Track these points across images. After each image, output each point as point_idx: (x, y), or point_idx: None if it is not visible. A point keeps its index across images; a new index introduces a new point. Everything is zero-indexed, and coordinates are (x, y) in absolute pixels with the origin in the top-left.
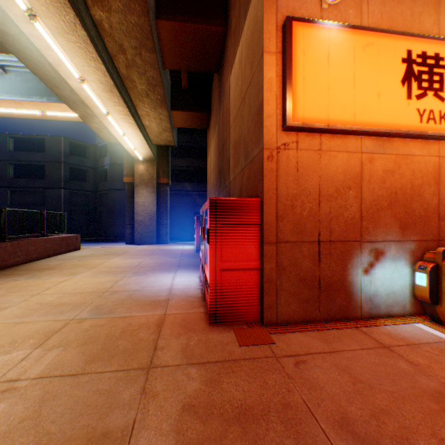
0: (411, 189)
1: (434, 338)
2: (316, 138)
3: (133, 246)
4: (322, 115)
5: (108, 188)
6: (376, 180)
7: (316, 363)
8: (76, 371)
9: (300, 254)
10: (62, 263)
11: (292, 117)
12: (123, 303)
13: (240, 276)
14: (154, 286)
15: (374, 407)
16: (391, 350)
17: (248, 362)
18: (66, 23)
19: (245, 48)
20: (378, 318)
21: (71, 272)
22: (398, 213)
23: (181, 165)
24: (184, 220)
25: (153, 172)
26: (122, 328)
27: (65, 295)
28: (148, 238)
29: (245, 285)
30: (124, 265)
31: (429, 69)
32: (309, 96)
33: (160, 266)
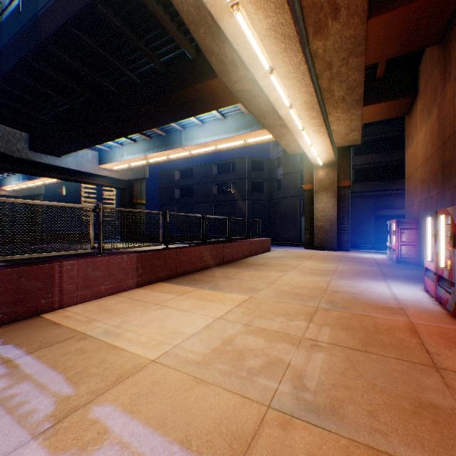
0: None
1: None
2: None
3: (312, 251)
4: None
5: (281, 196)
6: None
7: None
8: (358, 348)
9: None
10: (266, 261)
11: None
12: (351, 302)
13: None
14: (370, 292)
15: None
16: None
17: None
18: (292, 66)
19: None
20: None
21: (280, 269)
22: None
23: (356, 164)
24: (361, 226)
25: (332, 176)
26: (371, 324)
27: (292, 287)
28: (327, 244)
29: None
30: (321, 268)
31: None
32: None
33: (361, 273)
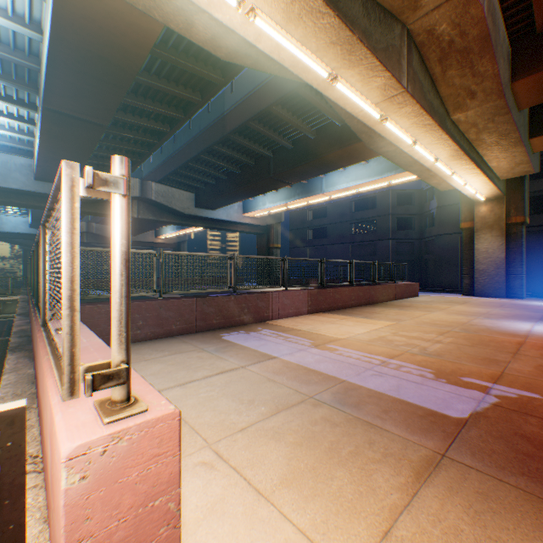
0: None
1: None
2: None
3: (471, 297)
4: None
5: (434, 234)
6: None
7: None
8: (467, 345)
9: None
10: (412, 304)
11: None
12: (482, 330)
13: None
14: (508, 327)
15: None
16: None
17: None
18: (433, 138)
19: None
20: None
21: (425, 310)
22: None
23: None
24: None
25: (498, 211)
26: (488, 339)
27: (433, 320)
28: (491, 290)
29: None
30: (470, 311)
31: None
32: None
33: (513, 316)
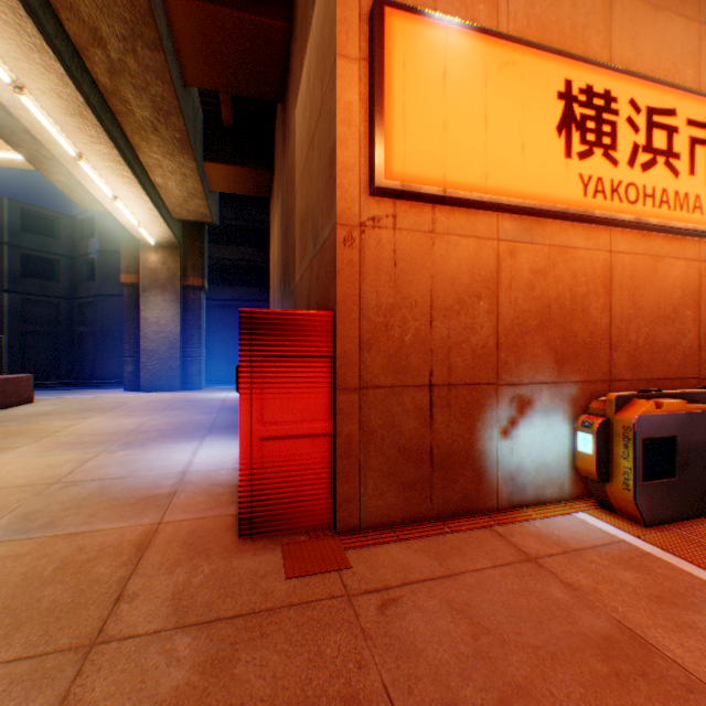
0: (572, 301)
1: (603, 538)
2: (426, 211)
3: (137, 394)
4: (436, 172)
5: (97, 293)
6: (520, 285)
7: (416, 603)
8: None
9: (400, 408)
10: None
11: (385, 171)
12: (82, 505)
13: (298, 448)
14: (154, 467)
15: (505, 682)
16: (540, 564)
17: (296, 612)
18: None
19: (315, 53)
20: (523, 508)
21: None
22: (553, 339)
23: (229, 258)
24: (235, 350)
25: (175, 266)
26: (63, 559)
27: None
28: (166, 381)
29: (307, 464)
30: (110, 429)
31: (597, 114)
32: (413, 138)
33: (178, 430)
